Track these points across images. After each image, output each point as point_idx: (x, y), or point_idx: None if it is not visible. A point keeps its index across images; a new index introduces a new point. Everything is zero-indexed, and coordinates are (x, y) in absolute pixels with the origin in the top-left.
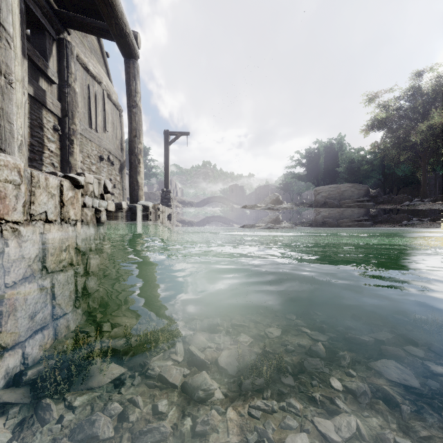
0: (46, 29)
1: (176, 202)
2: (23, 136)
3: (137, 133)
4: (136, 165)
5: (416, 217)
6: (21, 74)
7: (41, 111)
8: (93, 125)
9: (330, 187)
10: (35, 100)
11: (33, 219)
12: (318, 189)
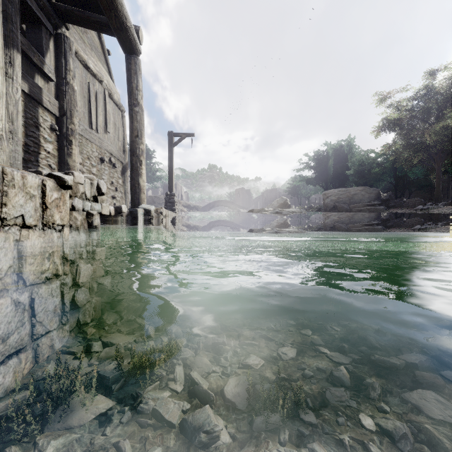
0: (42, 23)
1: (181, 206)
2: (3, 130)
3: (139, 133)
4: (137, 166)
5: (430, 221)
6: (2, 60)
7: (37, 110)
8: (93, 125)
9: (340, 191)
10: (30, 98)
11: (5, 223)
12: (327, 192)
